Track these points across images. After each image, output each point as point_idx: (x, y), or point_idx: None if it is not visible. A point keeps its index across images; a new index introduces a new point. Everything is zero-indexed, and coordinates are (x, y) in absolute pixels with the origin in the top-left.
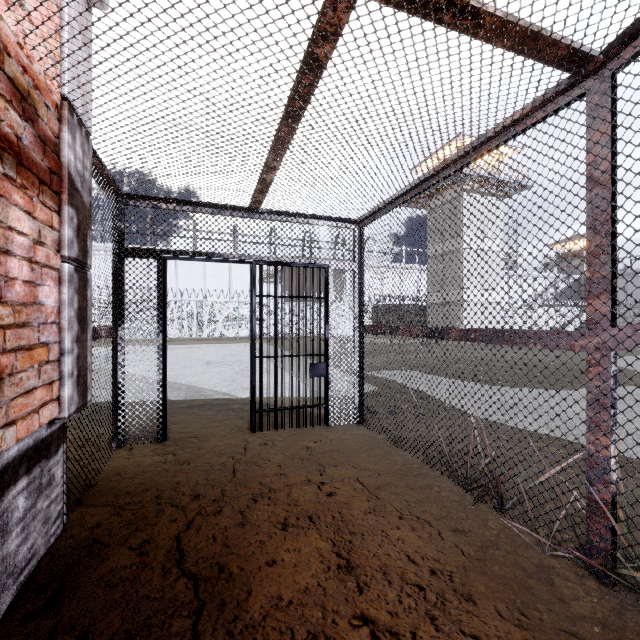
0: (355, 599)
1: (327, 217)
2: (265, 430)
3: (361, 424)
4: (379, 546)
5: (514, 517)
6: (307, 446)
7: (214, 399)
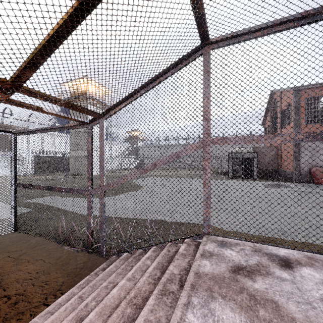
0: (2, 293)
1: None
2: None
3: (16, 231)
4: (16, 274)
5: (73, 246)
6: None
7: None
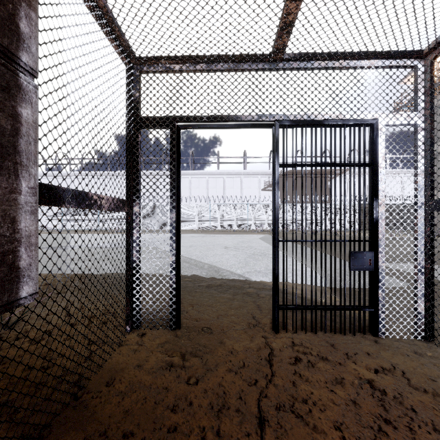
0: None
1: (377, 52)
2: (290, 331)
3: (431, 343)
4: None
5: None
6: (367, 380)
7: (230, 280)
